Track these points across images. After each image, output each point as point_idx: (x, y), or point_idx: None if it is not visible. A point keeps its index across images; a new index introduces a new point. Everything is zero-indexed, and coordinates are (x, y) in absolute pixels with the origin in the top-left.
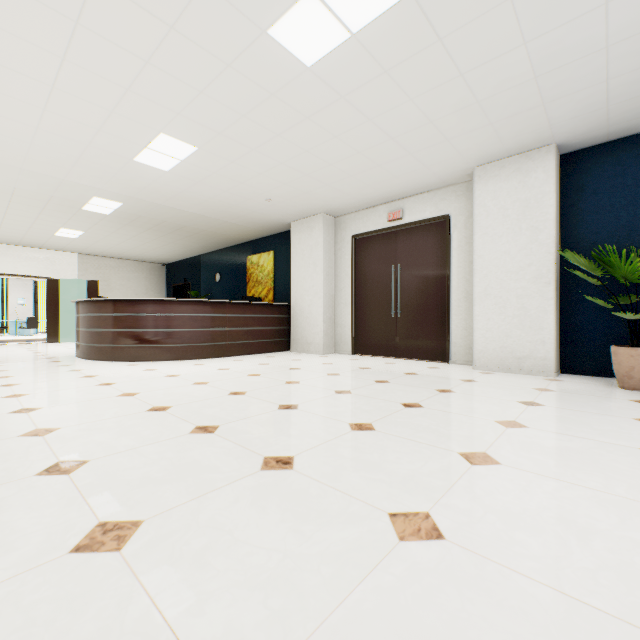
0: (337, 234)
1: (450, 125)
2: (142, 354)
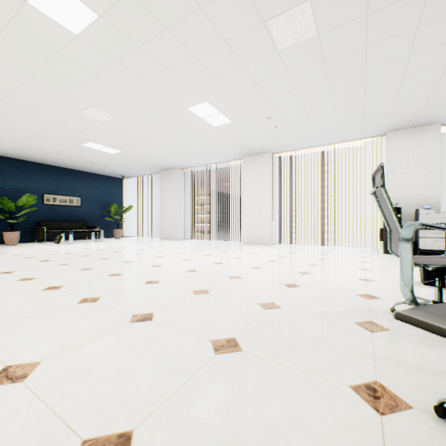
0: None
1: None
2: None
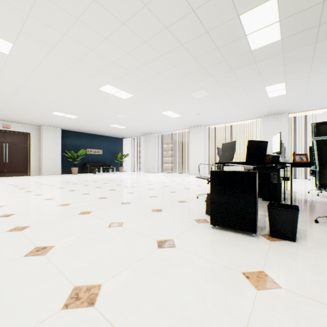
0: None
1: (53, 122)
2: None
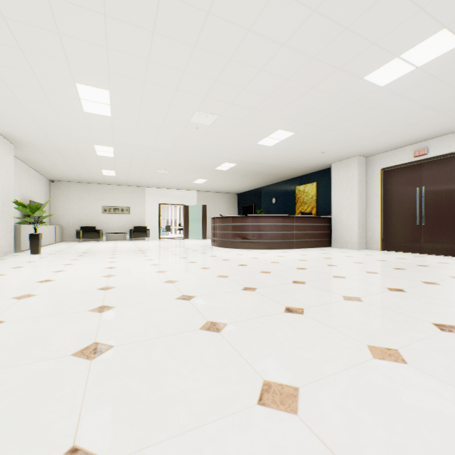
0: (368, 168)
1: None
2: (250, 245)
